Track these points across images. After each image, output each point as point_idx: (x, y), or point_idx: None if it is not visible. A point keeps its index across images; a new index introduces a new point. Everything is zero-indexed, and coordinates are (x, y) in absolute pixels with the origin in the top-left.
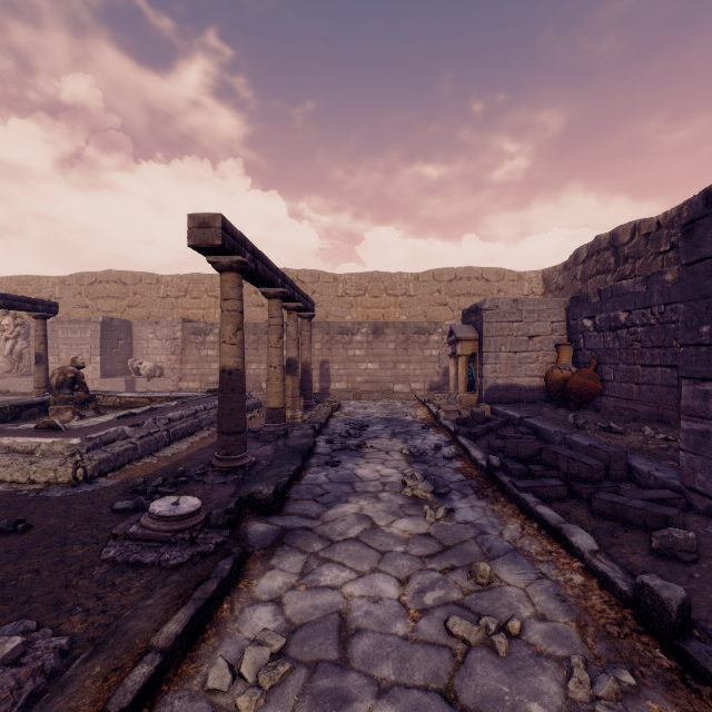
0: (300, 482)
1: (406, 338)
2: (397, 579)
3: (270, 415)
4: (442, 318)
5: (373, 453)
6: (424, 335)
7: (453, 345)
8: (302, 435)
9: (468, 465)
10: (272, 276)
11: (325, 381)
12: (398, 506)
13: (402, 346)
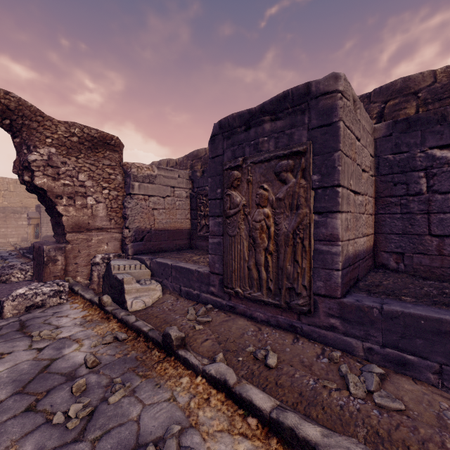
0: None
1: (6, 215)
2: None
3: None
4: (33, 205)
5: None
6: (18, 214)
7: (29, 220)
8: None
9: (19, 255)
10: None
11: None
12: None
13: (2, 219)
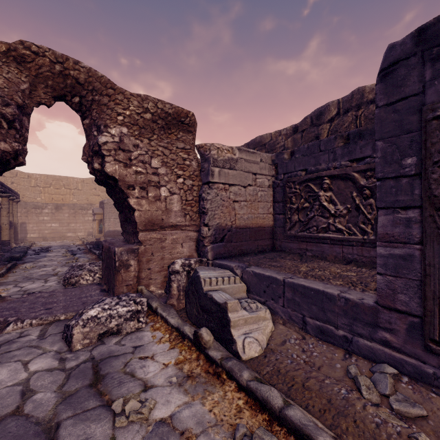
0: (26, 257)
1: (75, 211)
2: (57, 262)
3: (3, 243)
4: (97, 202)
5: (53, 252)
6: (85, 210)
7: (94, 216)
8: (21, 249)
9: (86, 250)
10: (6, 190)
11: (23, 233)
12: (60, 257)
13: (72, 215)
